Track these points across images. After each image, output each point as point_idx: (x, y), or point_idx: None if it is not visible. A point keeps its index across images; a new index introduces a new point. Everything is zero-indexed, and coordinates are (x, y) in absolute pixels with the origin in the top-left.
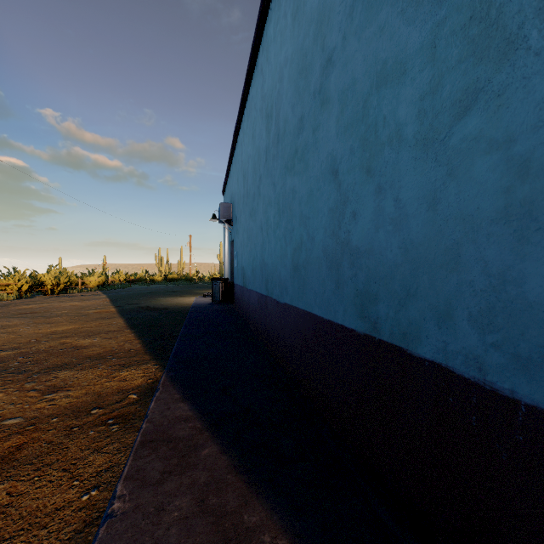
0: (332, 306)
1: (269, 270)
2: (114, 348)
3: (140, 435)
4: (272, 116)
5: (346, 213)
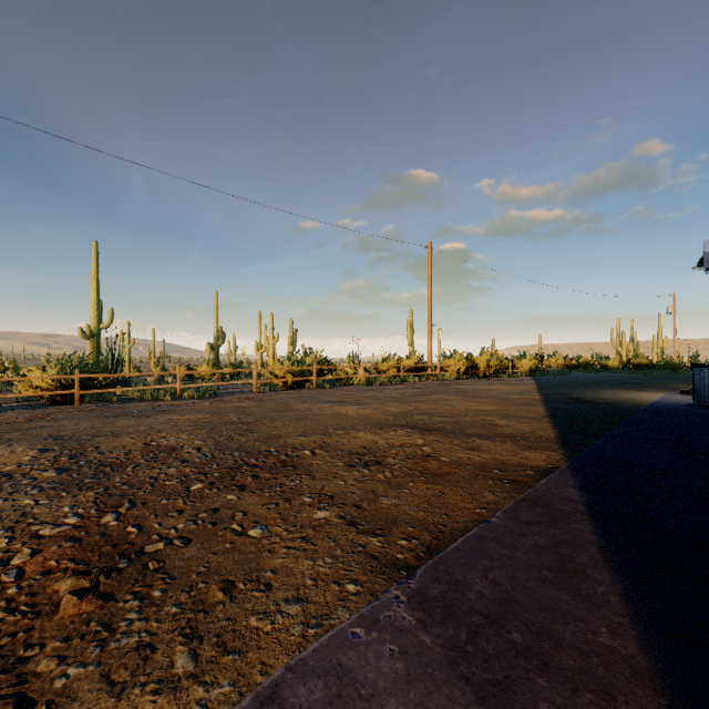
0: None
1: None
2: (525, 432)
3: (524, 495)
4: None
5: None
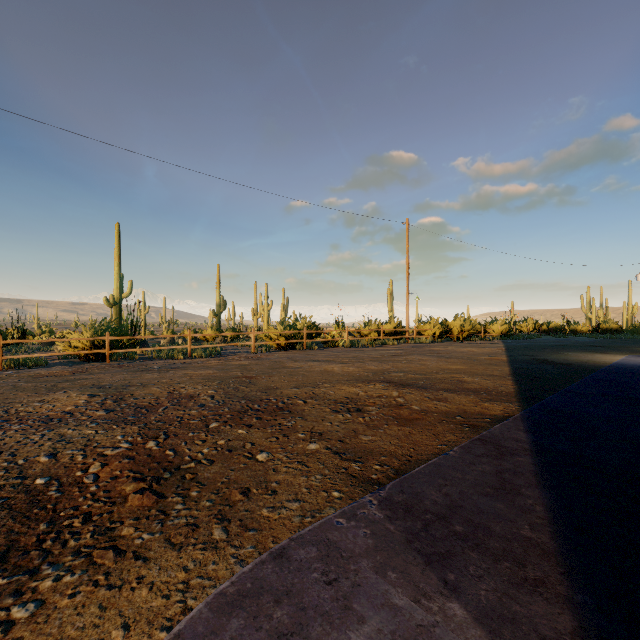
0: None
1: None
2: (489, 387)
3: (479, 435)
4: None
5: None
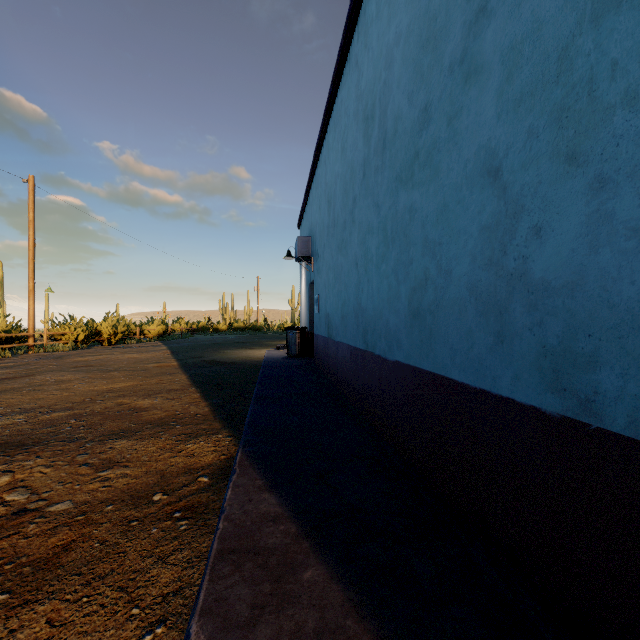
0: (488, 369)
1: (368, 317)
2: (177, 411)
3: (217, 540)
4: (374, 116)
5: (518, 230)
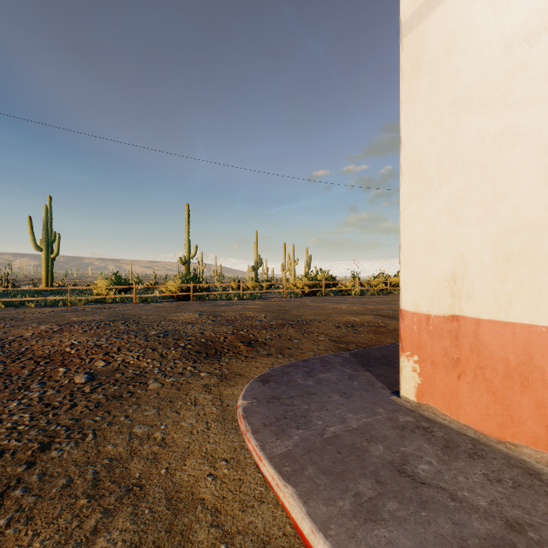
0: None
1: None
2: None
3: None
4: None
5: None
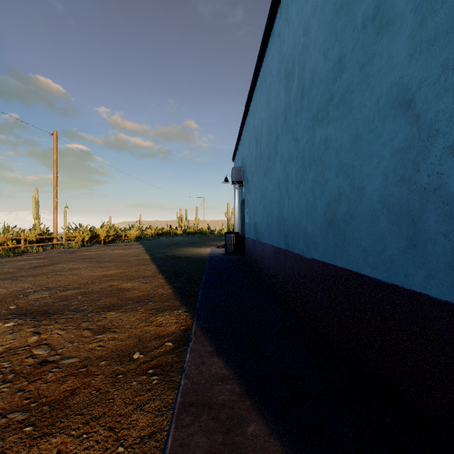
0: (401, 268)
1: (289, 225)
2: (150, 292)
3: (180, 394)
4: (293, 73)
5: (432, 151)
